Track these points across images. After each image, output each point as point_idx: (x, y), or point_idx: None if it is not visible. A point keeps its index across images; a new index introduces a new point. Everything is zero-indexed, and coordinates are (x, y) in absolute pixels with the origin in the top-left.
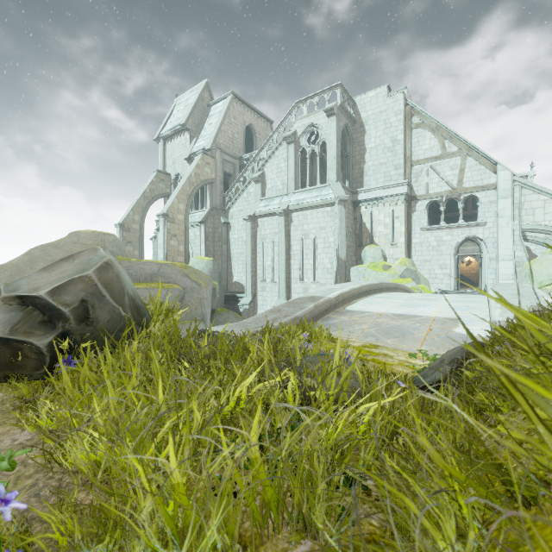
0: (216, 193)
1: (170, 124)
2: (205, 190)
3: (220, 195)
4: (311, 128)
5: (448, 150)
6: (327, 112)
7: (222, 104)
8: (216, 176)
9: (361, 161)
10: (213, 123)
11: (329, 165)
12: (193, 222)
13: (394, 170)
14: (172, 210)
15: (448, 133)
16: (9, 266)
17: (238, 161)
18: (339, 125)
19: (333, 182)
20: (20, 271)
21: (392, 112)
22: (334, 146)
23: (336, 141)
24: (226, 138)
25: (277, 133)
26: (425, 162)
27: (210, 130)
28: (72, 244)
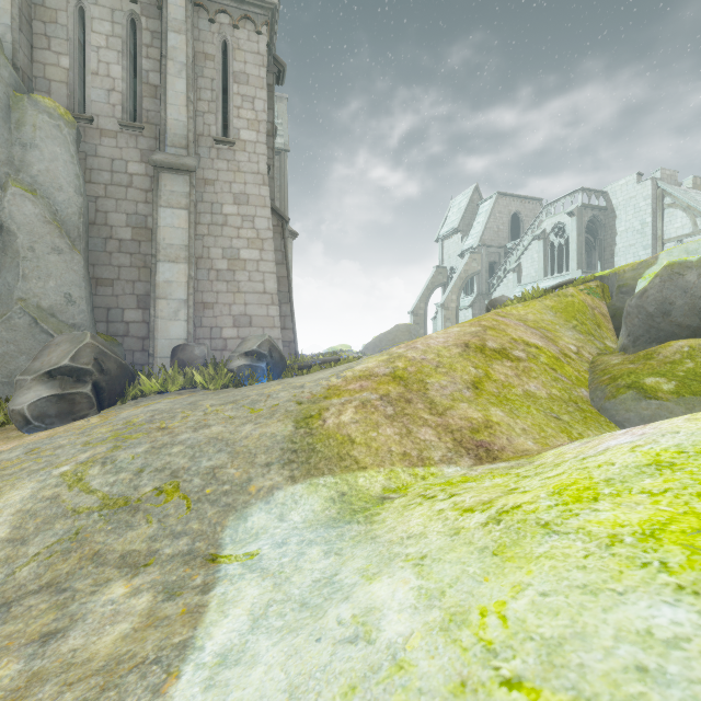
0: (482, 282)
1: (446, 227)
2: (473, 279)
3: (485, 282)
4: (558, 225)
5: (699, 227)
6: (568, 214)
7: (488, 204)
8: (481, 268)
9: (612, 244)
10: (480, 222)
11: (571, 256)
12: (463, 306)
13: (643, 250)
14: (447, 301)
15: (699, 211)
16: (372, 343)
17: (503, 249)
18: (581, 221)
19: (573, 271)
20: (376, 345)
21: (641, 198)
22: (575, 241)
23: (577, 237)
24: (491, 233)
25: (530, 230)
26: (676, 240)
27: (477, 229)
28: (396, 331)
